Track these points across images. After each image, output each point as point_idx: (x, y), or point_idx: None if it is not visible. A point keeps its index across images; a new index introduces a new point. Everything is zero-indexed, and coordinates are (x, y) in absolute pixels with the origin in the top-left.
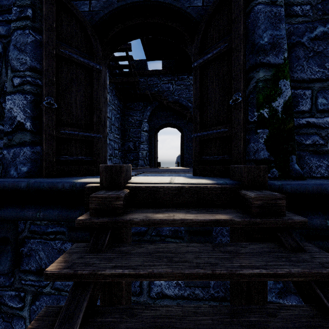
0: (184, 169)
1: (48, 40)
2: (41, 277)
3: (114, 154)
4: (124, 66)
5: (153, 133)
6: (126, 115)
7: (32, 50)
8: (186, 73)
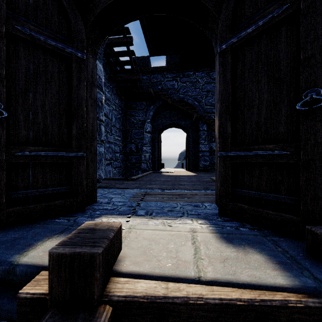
0: (193, 180)
1: None
2: None
3: (114, 158)
4: (124, 62)
5: (156, 134)
6: (128, 115)
7: None
8: (192, 69)
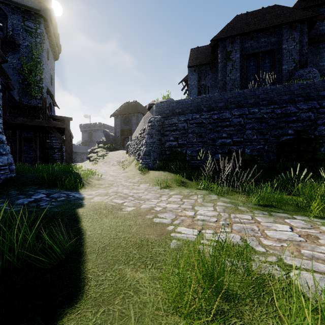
0: None
1: None
2: None
3: None
4: None
5: None
6: None
7: None
8: None
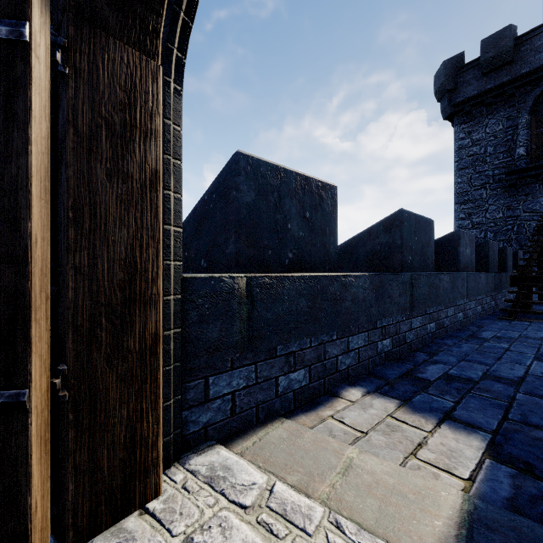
0: None
1: (532, 131)
2: (526, 196)
3: None
4: None
5: None
6: None
7: (526, 135)
8: None
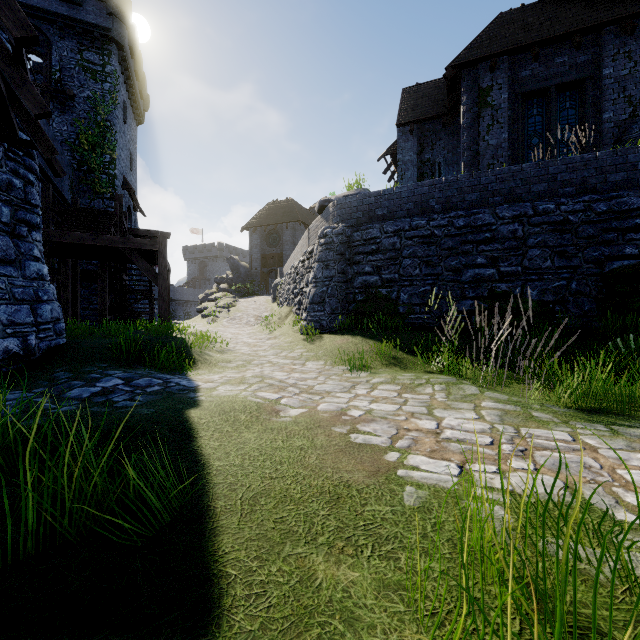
0: None
1: None
2: None
3: None
4: None
5: None
6: None
7: None
8: None
